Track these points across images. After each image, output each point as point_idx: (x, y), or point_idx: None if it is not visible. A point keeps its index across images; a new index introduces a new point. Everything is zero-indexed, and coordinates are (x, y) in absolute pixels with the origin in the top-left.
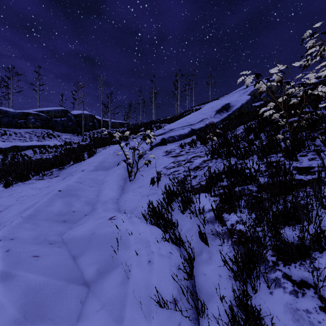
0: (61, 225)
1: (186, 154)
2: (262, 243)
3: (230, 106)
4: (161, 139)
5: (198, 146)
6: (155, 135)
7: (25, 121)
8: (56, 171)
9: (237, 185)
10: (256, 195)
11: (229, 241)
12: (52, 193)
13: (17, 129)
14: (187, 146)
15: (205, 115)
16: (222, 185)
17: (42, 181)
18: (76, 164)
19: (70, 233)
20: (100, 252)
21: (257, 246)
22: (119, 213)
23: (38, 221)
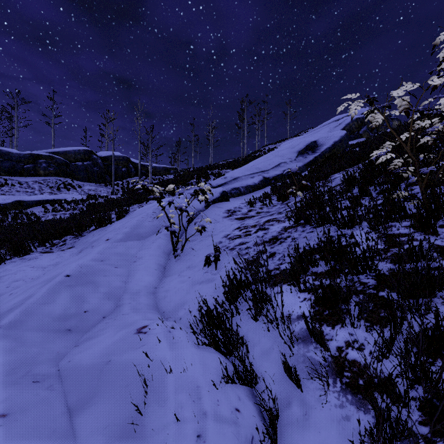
0: (62, 338)
1: (257, 215)
2: (402, 398)
3: (317, 145)
4: (221, 192)
5: (274, 204)
6: (213, 186)
7: (33, 166)
8: (71, 239)
9: (340, 274)
10: (375, 295)
11: (338, 382)
12: (55, 281)
13: (22, 177)
14: (258, 203)
15: (283, 158)
16: (316, 271)
17: (49, 254)
18: (100, 230)
19: (72, 355)
20: (114, 405)
21: (397, 411)
22: (156, 313)
23: (25, 333)
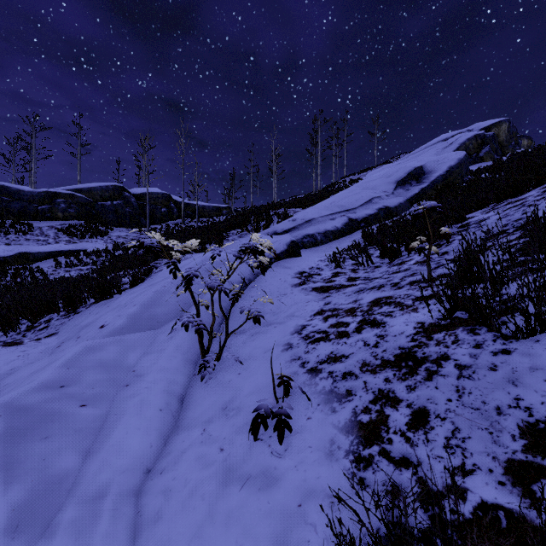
0: None
1: (349, 284)
2: None
3: (424, 172)
4: (288, 243)
5: (375, 263)
6: (276, 233)
7: (50, 207)
8: (58, 318)
9: None
10: None
11: None
12: None
13: (36, 221)
14: (348, 261)
15: (375, 191)
16: None
17: (10, 350)
18: (102, 303)
19: None
20: None
21: None
22: None
23: None
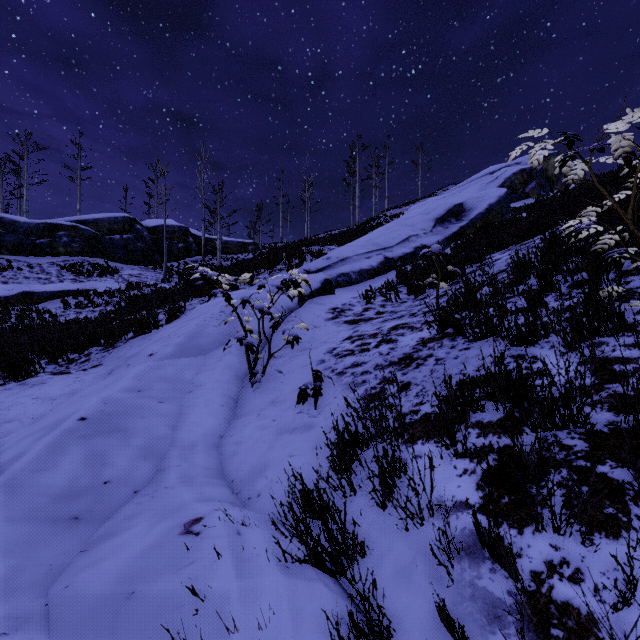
0: (61, 536)
1: (377, 316)
2: None
3: (464, 210)
4: (322, 281)
5: (402, 299)
6: (310, 271)
7: (50, 241)
8: (97, 352)
9: (523, 427)
10: (590, 470)
11: None
12: (62, 429)
13: (33, 256)
14: (379, 297)
15: (413, 229)
16: (481, 420)
17: (63, 377)
18: (141, 338)
19: (74, 573)
20: None
21: None
22: (220, 483)
23: None
